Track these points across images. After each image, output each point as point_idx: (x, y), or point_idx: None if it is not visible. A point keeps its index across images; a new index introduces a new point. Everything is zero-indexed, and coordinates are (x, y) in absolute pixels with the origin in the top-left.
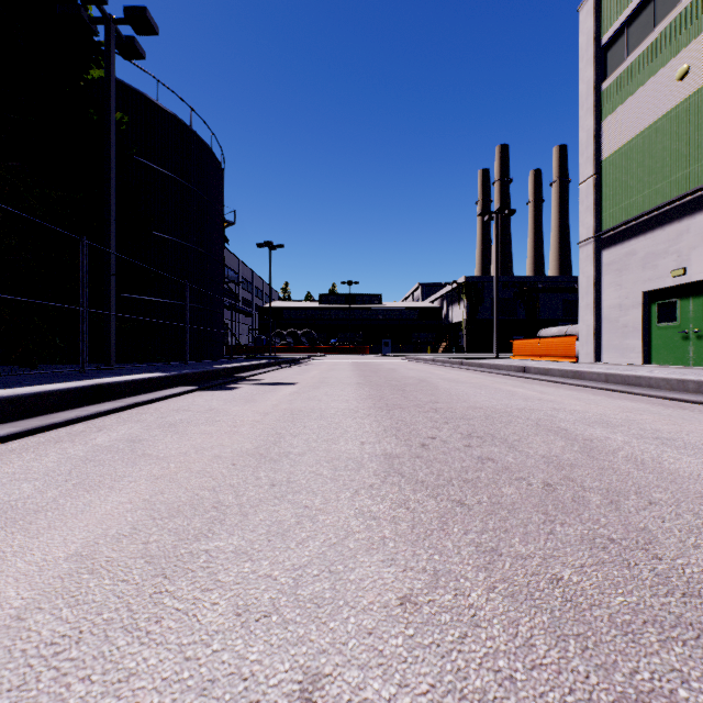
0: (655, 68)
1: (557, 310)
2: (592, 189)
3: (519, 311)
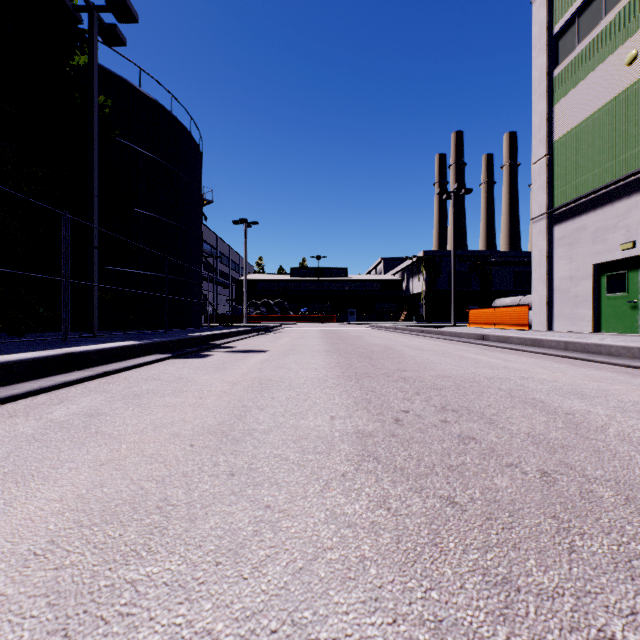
0: (604, 54)
1: (508, 282)
2: (544, 169)
3: (473, 283)
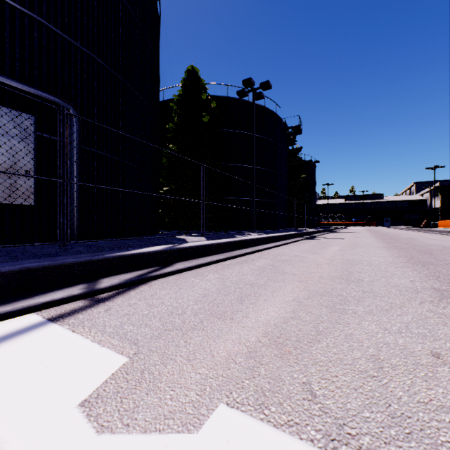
0: None
1: None
2: None
3: None
